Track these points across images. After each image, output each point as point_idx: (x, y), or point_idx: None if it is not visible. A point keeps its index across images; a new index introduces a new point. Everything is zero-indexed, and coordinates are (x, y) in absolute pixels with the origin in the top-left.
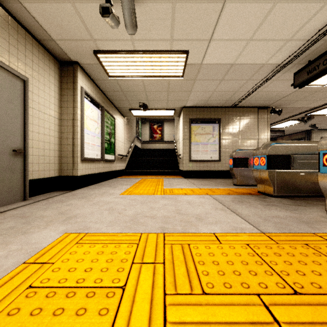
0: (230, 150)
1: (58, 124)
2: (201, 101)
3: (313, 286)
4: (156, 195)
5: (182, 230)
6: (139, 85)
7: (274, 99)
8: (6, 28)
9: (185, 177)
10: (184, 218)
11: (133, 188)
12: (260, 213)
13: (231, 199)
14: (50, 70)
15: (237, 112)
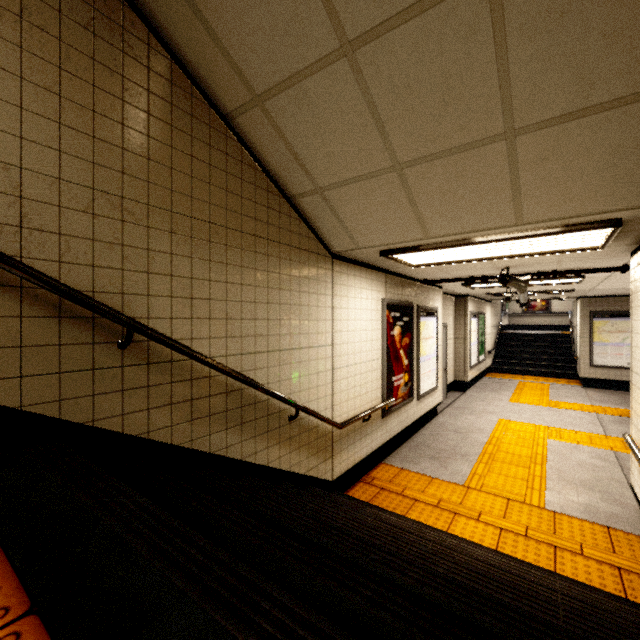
0: None
1: (453, 342)
2: (607, 294)
3: (600, 444)
4: (541, 407)
5: (558, 427)
6: None
7: None
8: (442, 303)
9: (583, 385)
10: (561, 423)
11: (516, 397)
12: (623, 430)
13: (615, 419)
14: (451, 307)
15: None
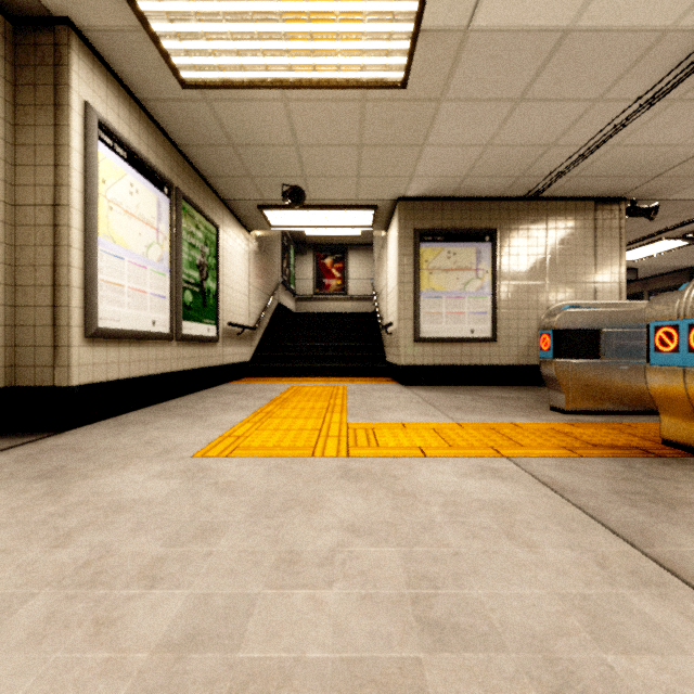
0: (521, 312)
1: (4, 218)
2: (447, 181)
3: None
4: (321, 461)
5: None
6: (276, 122)
7: (646, 172)
8: None
9: (403, 382)
10: None
11: (251, 424)
12: None
13: (603, 480)
14: None
15: (540, 213)
